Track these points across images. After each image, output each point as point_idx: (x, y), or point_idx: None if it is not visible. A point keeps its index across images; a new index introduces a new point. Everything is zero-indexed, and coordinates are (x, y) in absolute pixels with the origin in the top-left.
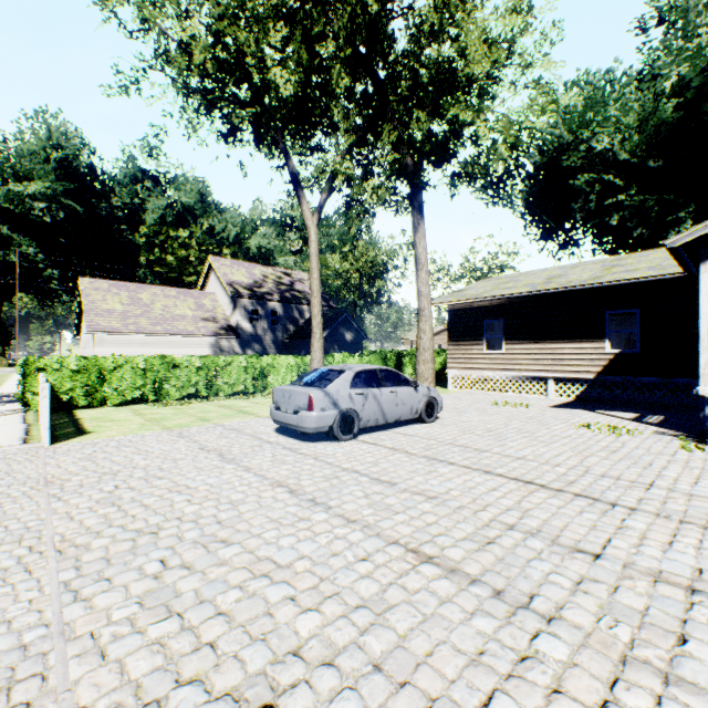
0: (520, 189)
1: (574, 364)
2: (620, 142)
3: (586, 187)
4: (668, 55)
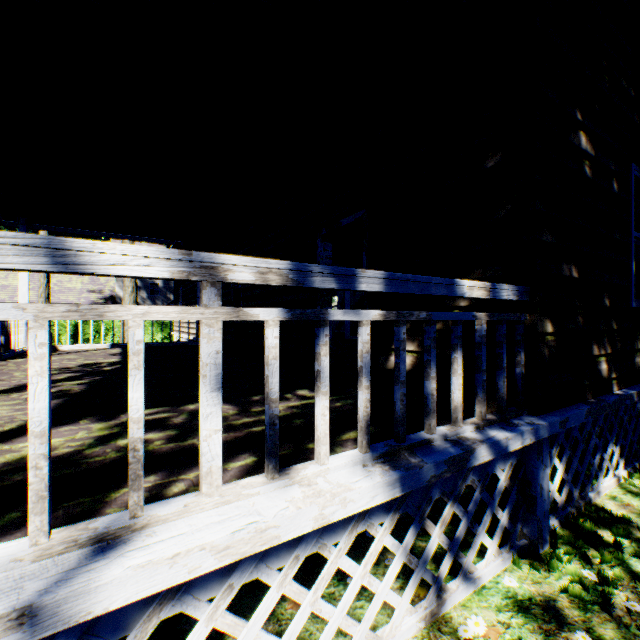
0: None
1: (192, 327)
2: None
3: None
4: None
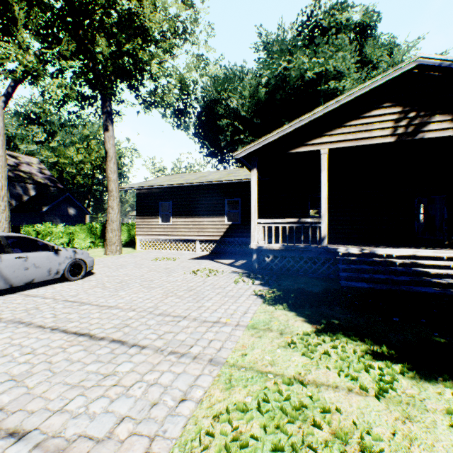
0: (194, 122)
1: (210, 231)
2: (241, 104)
3: (227, 127)
4: (262, 63)
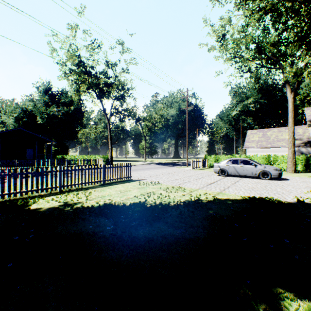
0: None
1: None
2: None
3: None
4: None
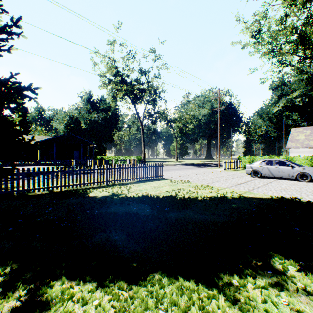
0: None
1: None
2: None
3: None
4: None
